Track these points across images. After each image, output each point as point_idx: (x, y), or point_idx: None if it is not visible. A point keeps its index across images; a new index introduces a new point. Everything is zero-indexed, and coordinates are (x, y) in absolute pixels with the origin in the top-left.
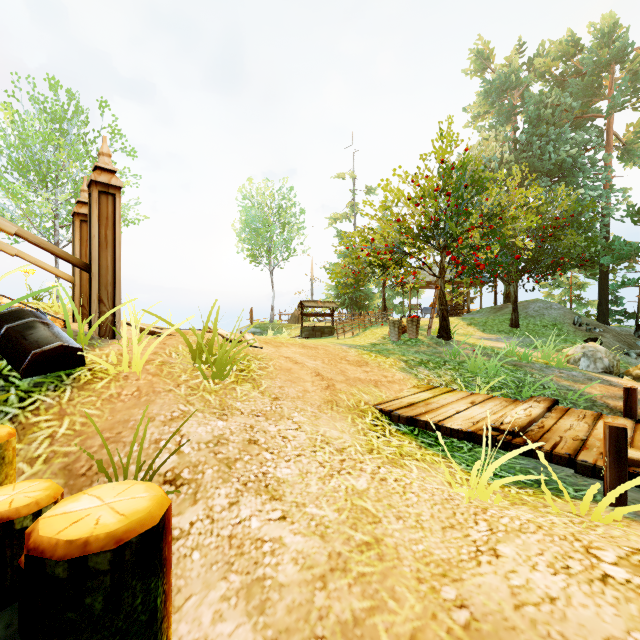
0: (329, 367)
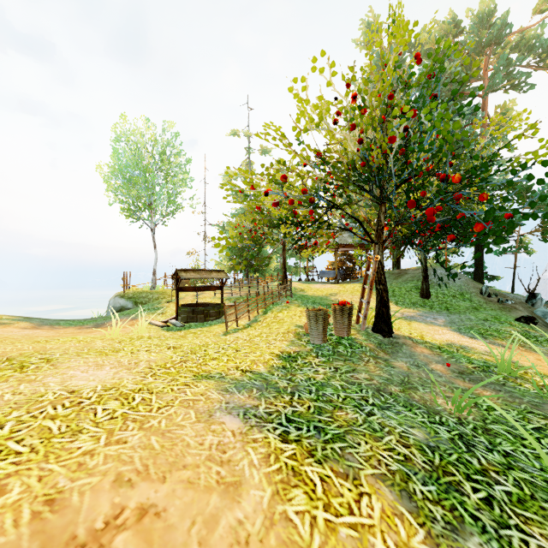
0: None
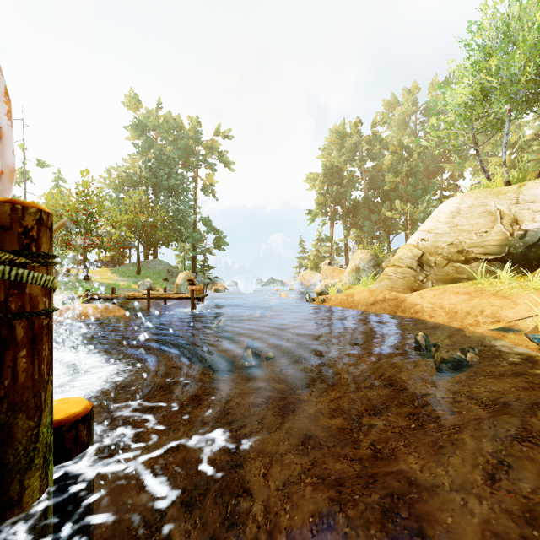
0: None
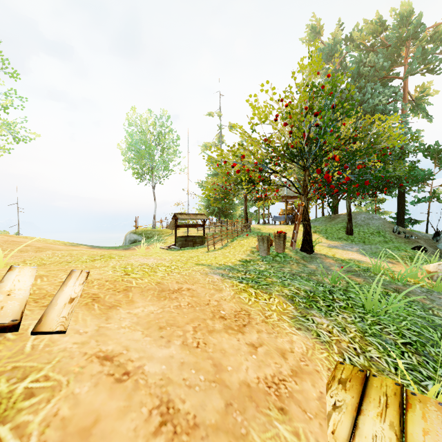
0: (193, 359)
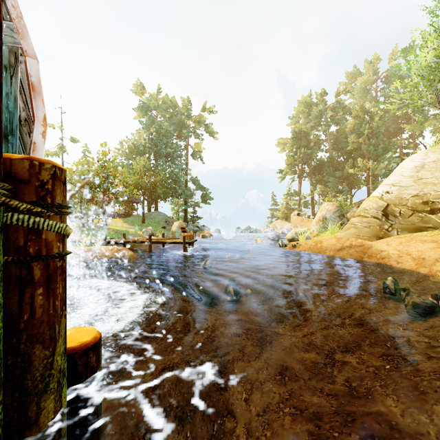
0: None
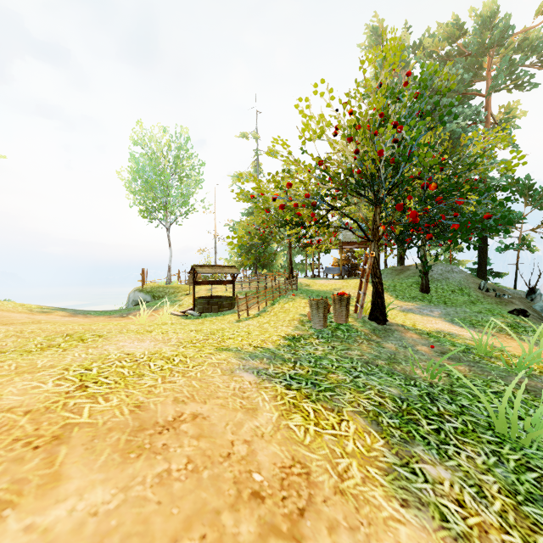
0: None
